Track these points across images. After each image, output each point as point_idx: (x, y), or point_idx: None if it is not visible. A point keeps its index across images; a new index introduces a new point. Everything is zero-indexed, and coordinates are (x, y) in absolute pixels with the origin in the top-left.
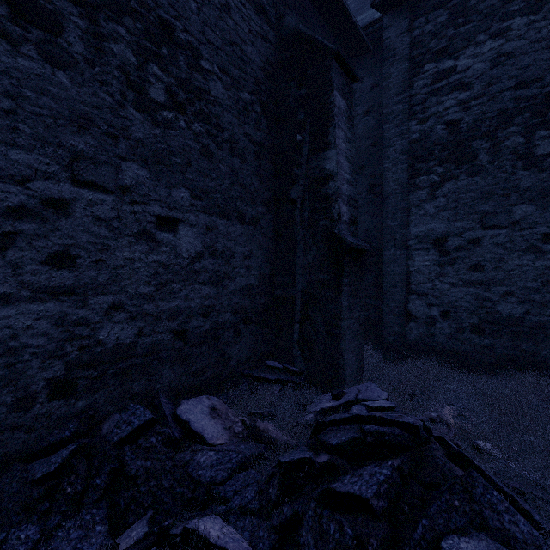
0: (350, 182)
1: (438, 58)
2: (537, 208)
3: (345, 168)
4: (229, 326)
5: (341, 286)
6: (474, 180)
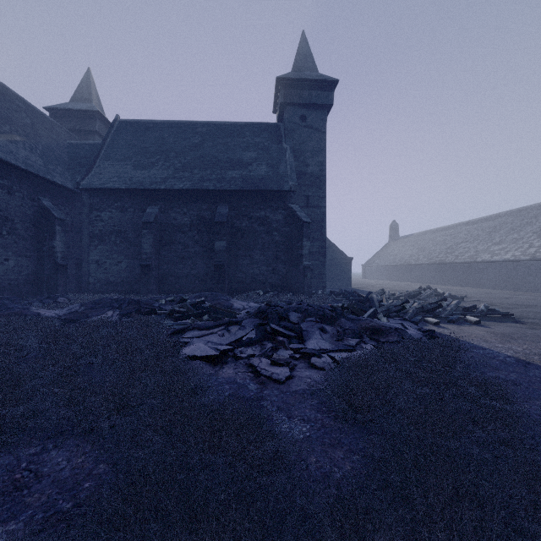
0: (62, 247)
1: (97, 211)
2: (117, 255)
3: (60, 244)
4: (23, 284)
5: (58, 273)
6: (105, 246)
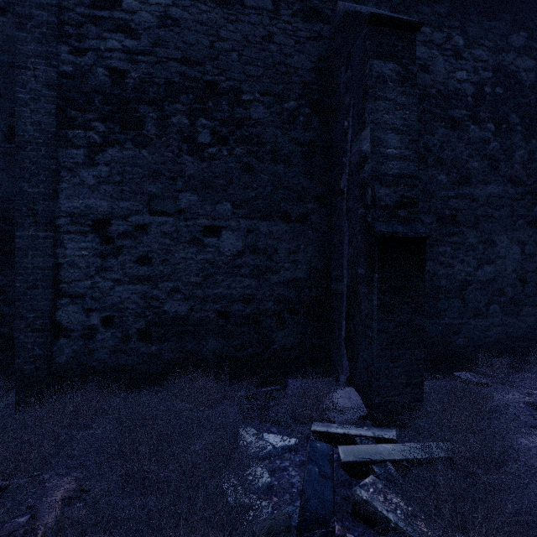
0: None
1: None
2: (199, 198)
3: None
4: None
5: None
6: (142, 152)
